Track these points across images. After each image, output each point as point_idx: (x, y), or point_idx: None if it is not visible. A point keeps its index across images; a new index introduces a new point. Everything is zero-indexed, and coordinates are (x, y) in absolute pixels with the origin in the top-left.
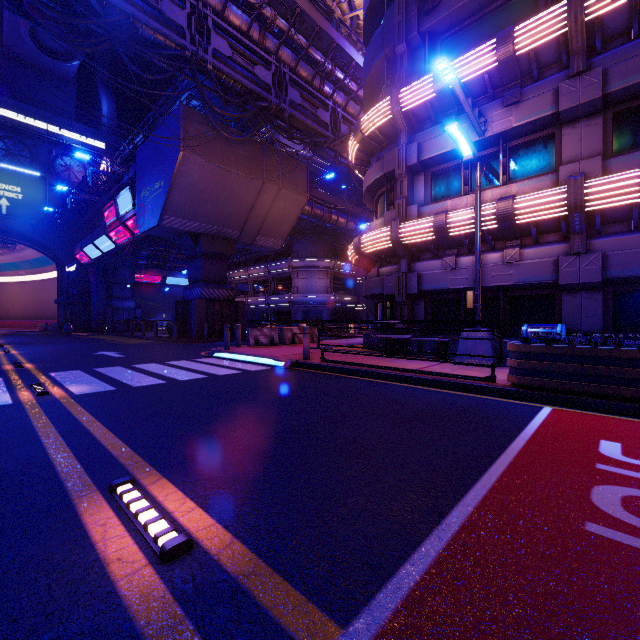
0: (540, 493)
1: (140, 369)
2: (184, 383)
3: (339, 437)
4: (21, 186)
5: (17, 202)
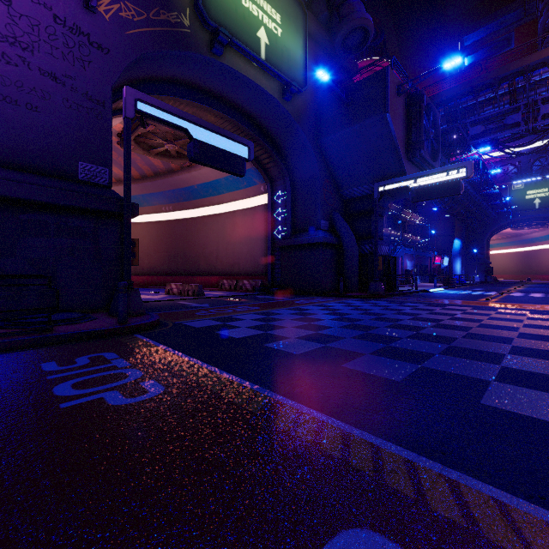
0: (547, 306)
1: (547, 295)
2: (547, 297)
3: (542, 302)
4: (547, 187)
5: (545, 198)
